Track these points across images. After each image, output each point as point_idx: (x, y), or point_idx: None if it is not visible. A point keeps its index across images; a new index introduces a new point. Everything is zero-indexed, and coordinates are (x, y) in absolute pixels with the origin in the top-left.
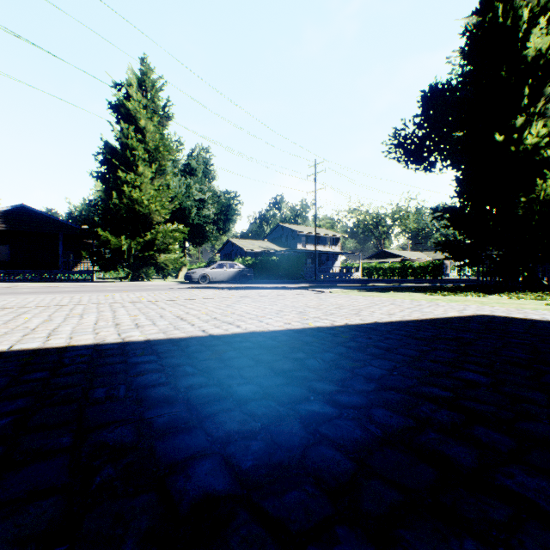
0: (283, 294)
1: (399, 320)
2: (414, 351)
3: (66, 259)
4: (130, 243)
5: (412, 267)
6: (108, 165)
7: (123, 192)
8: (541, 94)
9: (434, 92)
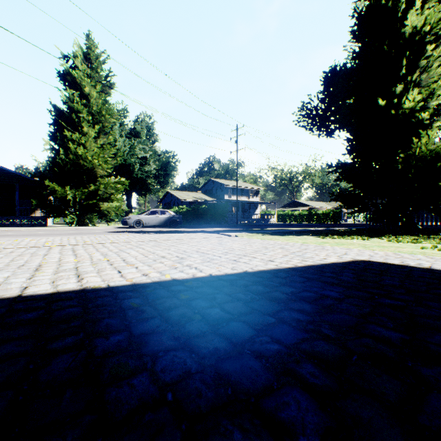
0: (192, 238)
1: (271, 269)
2: (249, 326)
3: (22, 207)
4: (75, 193)
5: (317, 214)
6: (56, 125)
7: (69, 148)
8: (417, 67)
9: (333, 72)
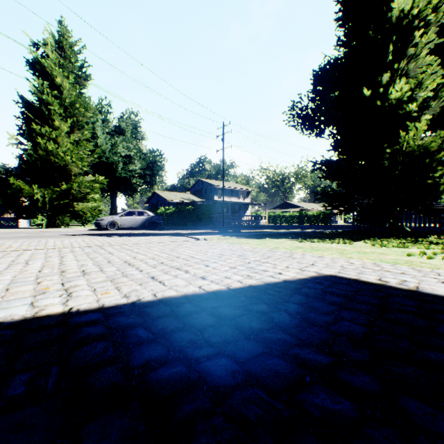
0: (151, 242)
1: (182, 296)
2: None
3: None
4: (44, 192)
5: (308, 216)
6: (24, 118)
7: (39, 144)
8: (404, 55)
9: (323, 70)
